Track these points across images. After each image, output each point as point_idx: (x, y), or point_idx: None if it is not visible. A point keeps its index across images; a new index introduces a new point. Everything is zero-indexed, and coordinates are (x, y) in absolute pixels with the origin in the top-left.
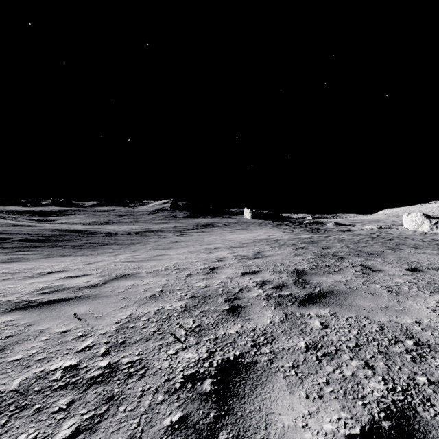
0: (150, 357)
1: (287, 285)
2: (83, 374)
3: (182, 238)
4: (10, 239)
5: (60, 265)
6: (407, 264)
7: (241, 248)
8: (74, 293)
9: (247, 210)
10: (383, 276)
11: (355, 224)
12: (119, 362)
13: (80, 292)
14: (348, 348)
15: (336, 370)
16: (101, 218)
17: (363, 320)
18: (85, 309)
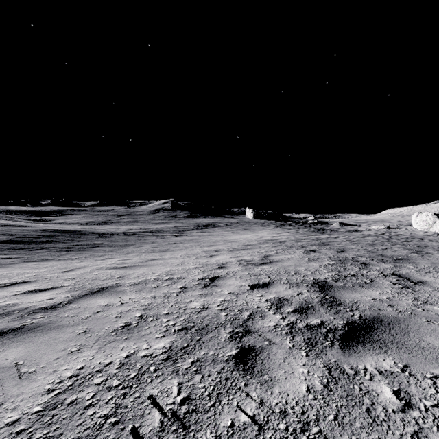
0: None
1: (313, 305)
2: None
3: (181, 239)
4: None
5: (32, 273)
6: None
7: (245, 251)
8: (19, 321)
9: (249, 210)
10: (432, 291)
11: (361, 224)
12: None
13: (29, 318)
14: None
15: None
16: (99, 218)
17: None
18: (15, 355)
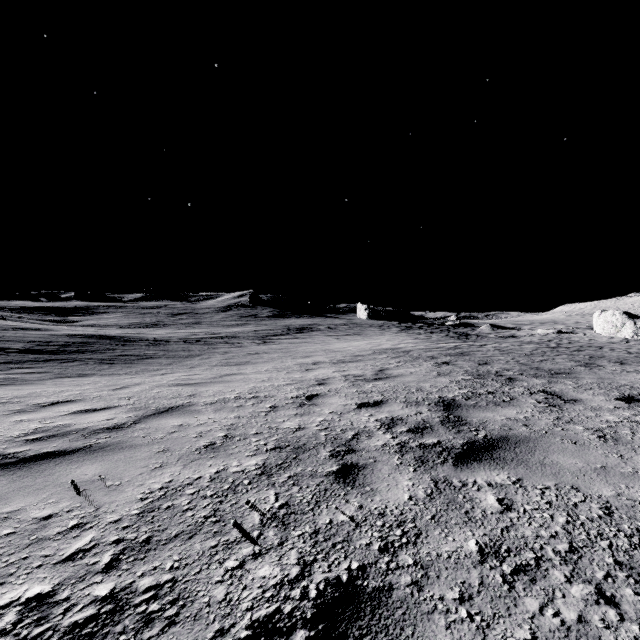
0: (192, 576)
1: (431, 425)
2: (57, 618)
3: (266, 348)
4: (6, 350)
5: (73, 391)
6: (616, 390)
7: (354, 363)
8: (82, 441)
9: (361, 307)
10: (583, 410)
11: (521, 327)
12: (132, 587)
13: (93, 438)
14: (557, 554)
15: (546, 609)
16: (146, 318)
17: (572, 494)
18: (93, 471)
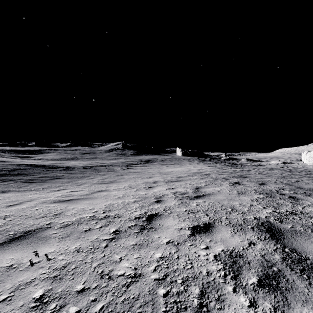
0: None
1: (280, 270)
2: None
3: (127, 171)
4: None
5: None
6: None
7: (178, 183)
8: None
9: (178, 149)
10: None
11: (262, 160)
12: None
13: None
14: None
15: None
16: (69, 155)
17: None
18: None
